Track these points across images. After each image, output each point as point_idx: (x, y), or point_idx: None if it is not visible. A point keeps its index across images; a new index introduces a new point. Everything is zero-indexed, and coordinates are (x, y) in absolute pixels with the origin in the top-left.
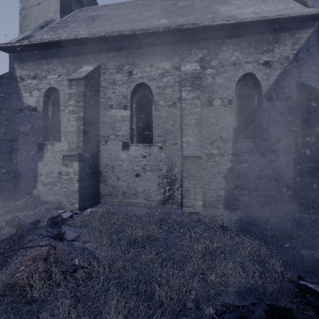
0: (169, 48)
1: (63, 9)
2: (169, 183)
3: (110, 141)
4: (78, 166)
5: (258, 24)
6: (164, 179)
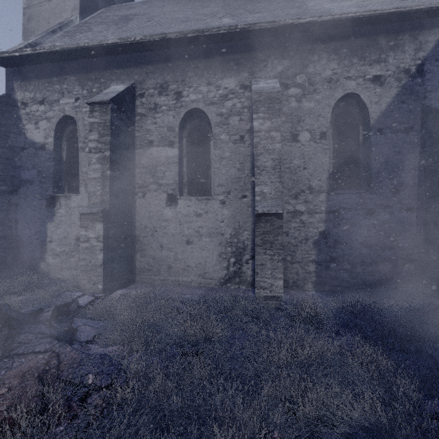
0: (234, 58)
1: (84, 7)
2: (234, 253)
3: (150, 192)
4: (102, 228)
5: (364, 22)
6: (228, 248)
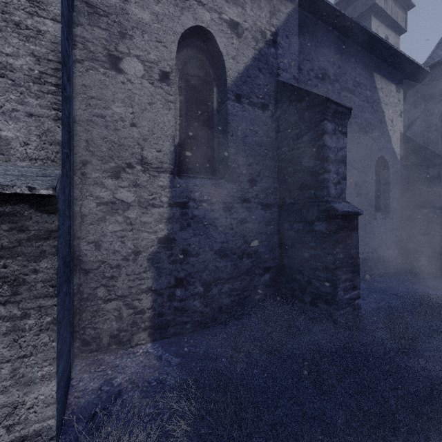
0: None
1: None
2: None
3: None
4: None
5: None
6: None
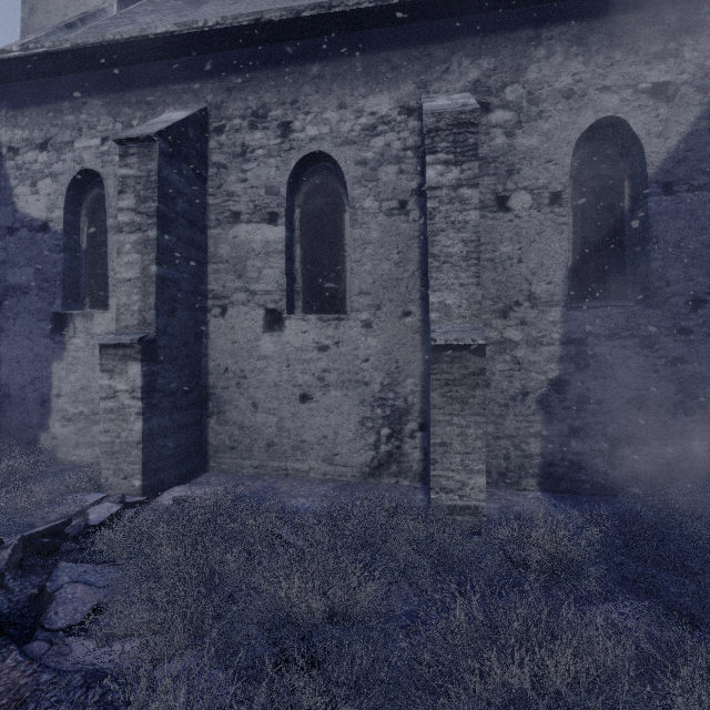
0: (389, 58)
1: None
2: (389, 418)
3: (234, 307)
4: (140, 373)
5: None
6: (377, 409)
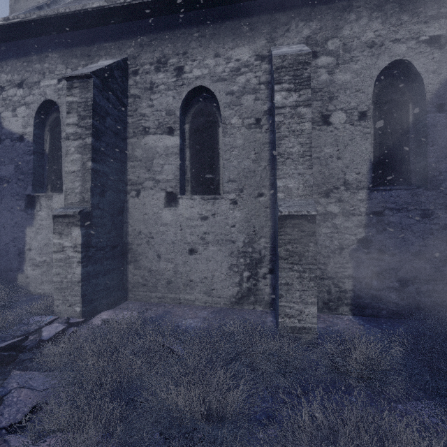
0: (248, 22)
1: None
2: (248, 265)
3: (145, 191)
4: (80, 235)
5: None
6: (240, 259)
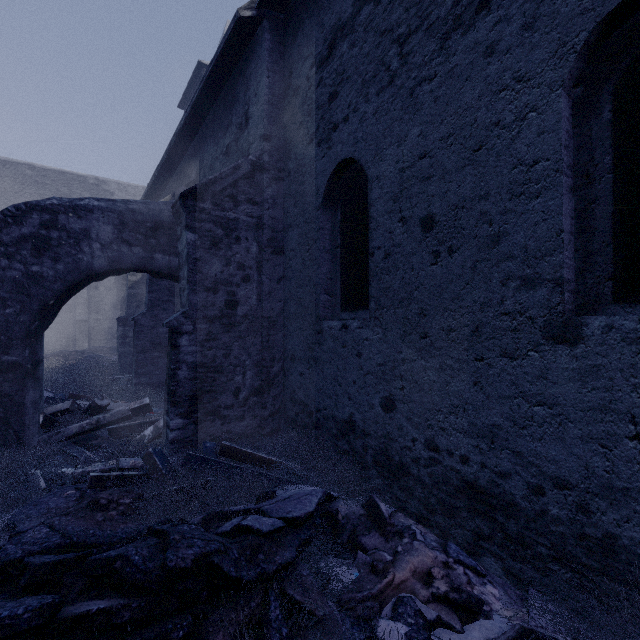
0: None
1: None
2: (65, 337)
3: None
4: None
5: None
6: (62, 335)
